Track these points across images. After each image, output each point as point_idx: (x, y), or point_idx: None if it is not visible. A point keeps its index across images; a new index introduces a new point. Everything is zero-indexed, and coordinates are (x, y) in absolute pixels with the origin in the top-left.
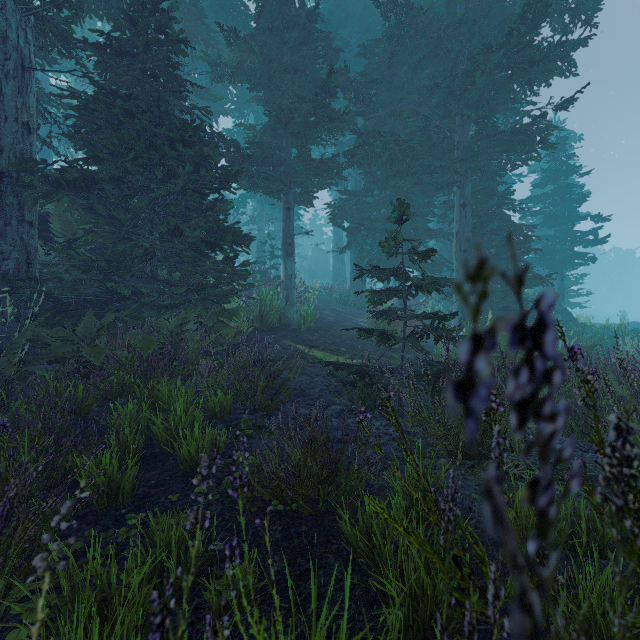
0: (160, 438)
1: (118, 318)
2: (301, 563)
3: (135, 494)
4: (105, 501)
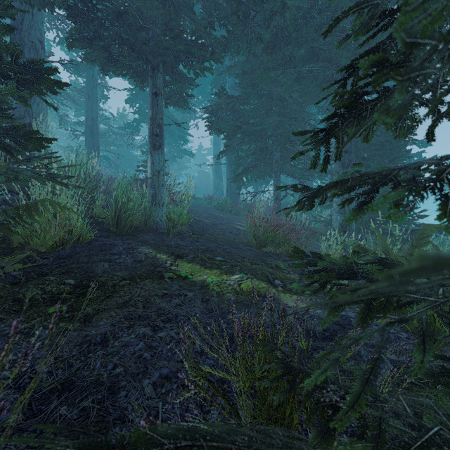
0: None
1: None
2: None
3: None
4: None
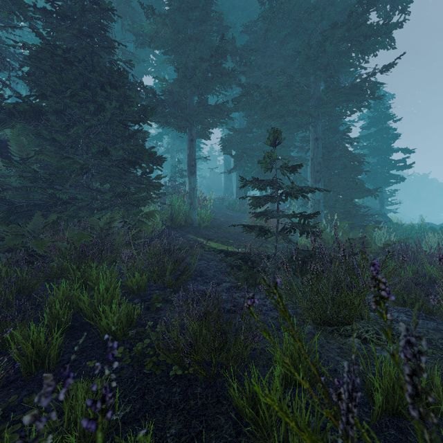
0: (86, 311)
1: (60, 218)
2: (195, 425)
3: (61, 360)
4: (33, 367)
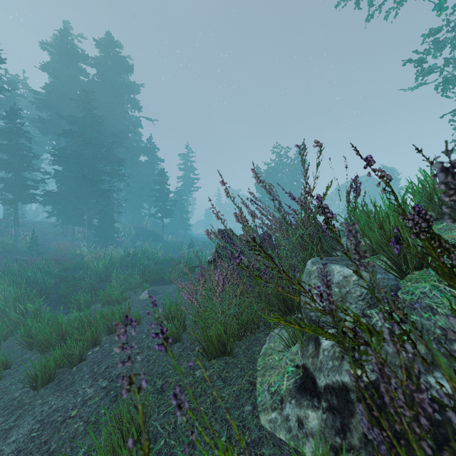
0: None
1: None
2: None
3: None
4: None
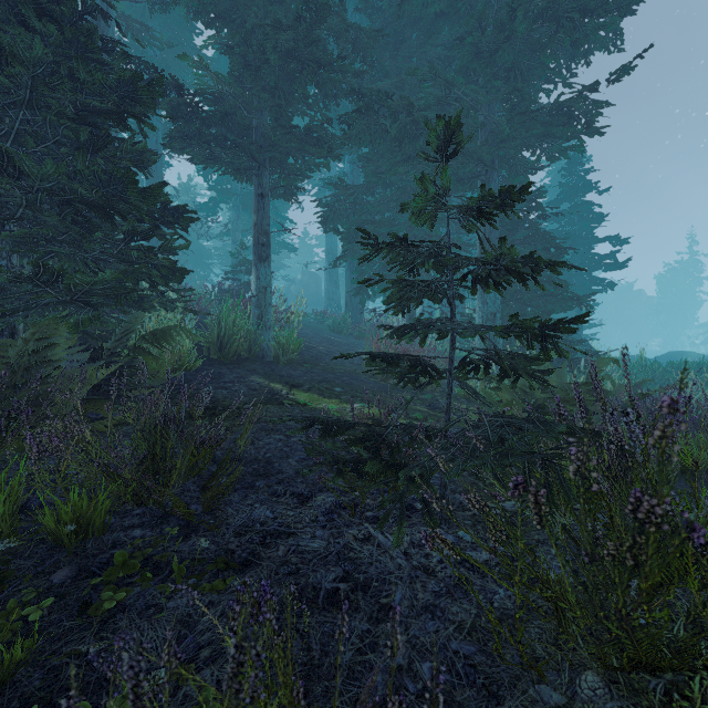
0: None
1: None
2: None
3: None
4: None
